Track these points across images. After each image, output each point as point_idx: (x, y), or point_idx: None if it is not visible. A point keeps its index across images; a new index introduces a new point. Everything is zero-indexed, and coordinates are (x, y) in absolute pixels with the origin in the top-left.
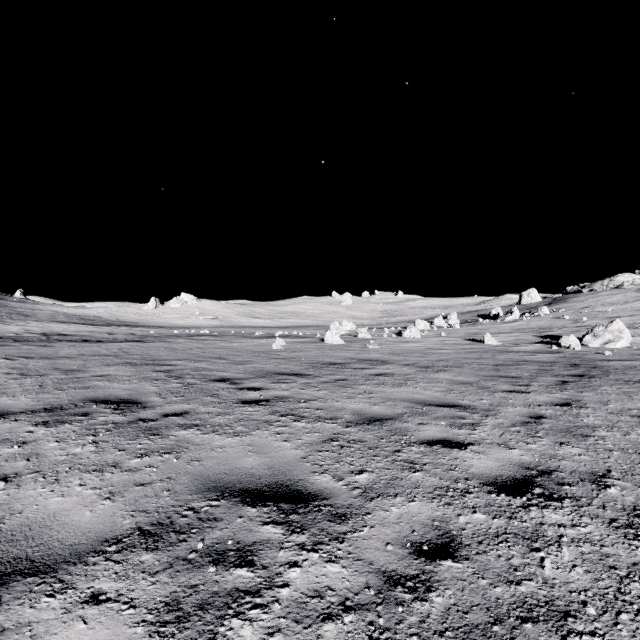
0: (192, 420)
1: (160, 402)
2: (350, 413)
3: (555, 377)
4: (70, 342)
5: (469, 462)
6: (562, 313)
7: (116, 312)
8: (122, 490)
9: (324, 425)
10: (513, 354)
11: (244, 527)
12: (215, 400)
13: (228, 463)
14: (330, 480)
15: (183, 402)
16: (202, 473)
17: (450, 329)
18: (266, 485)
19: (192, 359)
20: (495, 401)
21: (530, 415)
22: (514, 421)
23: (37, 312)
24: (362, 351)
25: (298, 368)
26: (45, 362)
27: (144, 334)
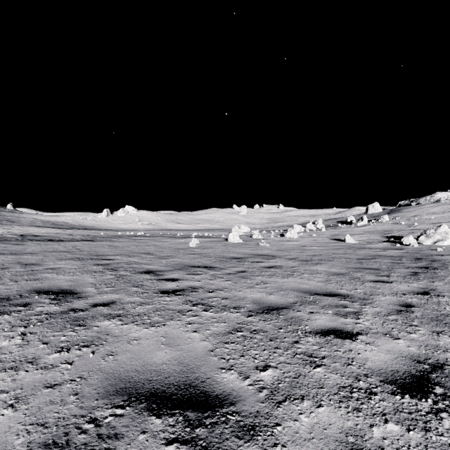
0: (116, 310)
1: (93, 292)
2: (251, 302)
3: (407, 269)
4: (38, 241)
5: (363, 355)
6: (398, 220)
7: (79, 219)
8: (29, 394)
9: (229, 314)
10: (369, 250)
11: (145, 448)
12: (139, 290)
13: (140, 358)
14: (236, 378)
15: (112, 292)
16: (114, 370)
17: (318, 231)
18: (174, 386)
19: (127, 254)
20: (367, 290)
21: (400, 303)
22: (389, 309)
23: (21, 219)
24: (256, 248)
25: (208, 262)
26: (12, 257)
27: (96, 235)
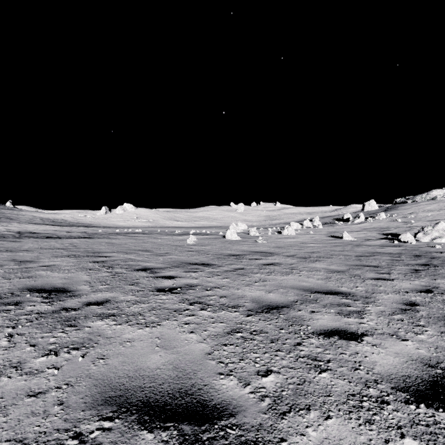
0: (110, 309)
1: (87, 290)
2: (250, 301)
3: (407, 266)
4: (35, 238)
5: (371, 358)
6: (395, 217)
7: (77, 217)
8: (9, 404)
9: (227, 314)
10: (367, 247)
11: None
12: (135, 288)
13: (133, 362)
14: (236, 385)
15: (107, 290)
16: (104, 376)
17: (315, 229)
18: (168, 394)
19: (124, 251)
20: (369, 288)
21: (404, 302)
22: (393, 308)
23: (20, 216)
24: (254, 245)
25: (206, 259)
26: (7, 254)
27: (94, 232)
